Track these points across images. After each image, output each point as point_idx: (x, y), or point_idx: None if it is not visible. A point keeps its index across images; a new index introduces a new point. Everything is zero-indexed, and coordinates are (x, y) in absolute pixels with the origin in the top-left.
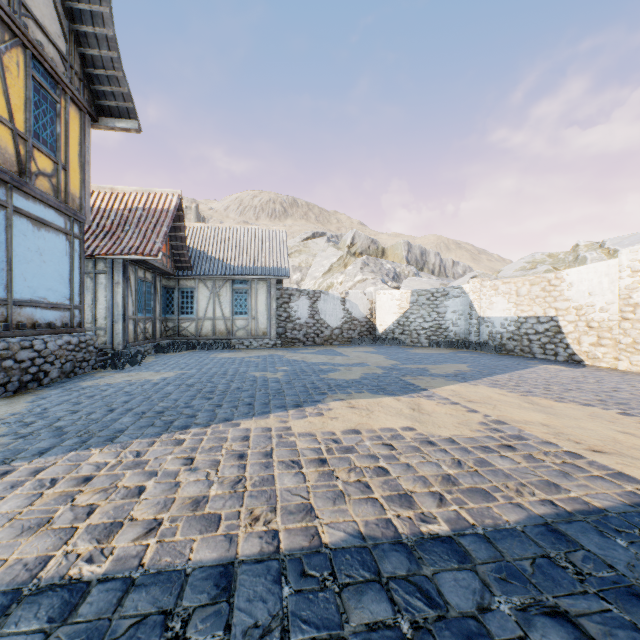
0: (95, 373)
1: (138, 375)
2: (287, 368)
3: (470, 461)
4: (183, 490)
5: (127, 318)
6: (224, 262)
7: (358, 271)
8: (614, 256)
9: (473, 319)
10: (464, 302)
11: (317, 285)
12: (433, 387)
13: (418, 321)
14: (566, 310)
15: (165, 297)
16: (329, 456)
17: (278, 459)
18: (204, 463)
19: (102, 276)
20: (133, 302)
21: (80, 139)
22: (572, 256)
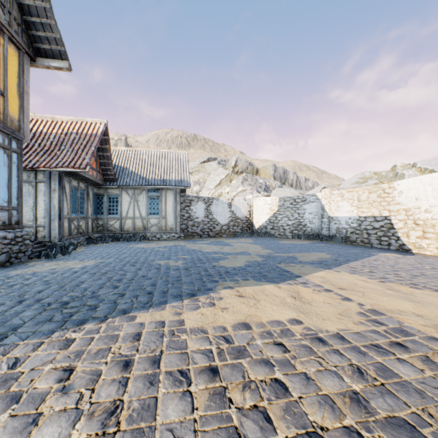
0: (29, 262)
1: (64, 264)
2: (186, 257)
3: (370, 368)
4: (38, 432)
5: (62, 217)
6: (141, 176)
7: (240, 184)
8: (425, 173)
9: (324, 218)
10: (318, 206)
11: (211, 194)
12: (305, 274)
13: (284, 220)
14: (397, 211)
15: (96, 202)
16: (220, 363)
17: (165, 369)
18: (82, 377)
19: (41, 184)
20: (68, 205)
21: (19, 73)
22: (392, 173)
